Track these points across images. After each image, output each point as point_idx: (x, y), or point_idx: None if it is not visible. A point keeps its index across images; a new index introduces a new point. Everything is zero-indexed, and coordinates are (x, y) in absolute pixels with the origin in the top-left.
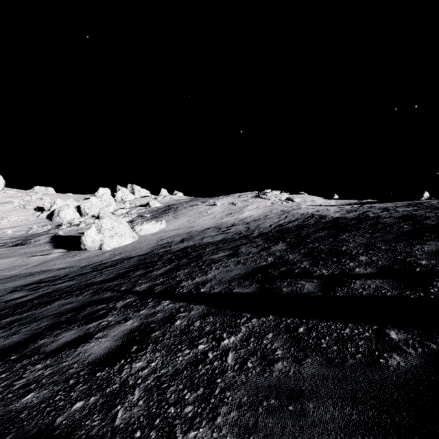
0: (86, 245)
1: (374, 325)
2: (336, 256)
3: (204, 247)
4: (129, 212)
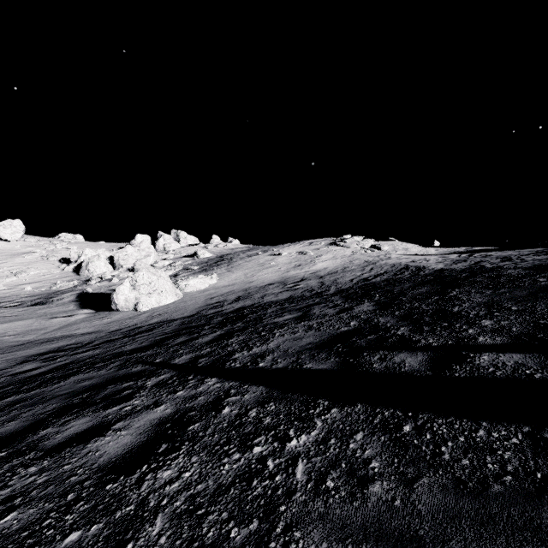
0: (118, 305)
1: (525, 426)
2: (446, 320)
3: (265, 308)
4: (173, 265)
